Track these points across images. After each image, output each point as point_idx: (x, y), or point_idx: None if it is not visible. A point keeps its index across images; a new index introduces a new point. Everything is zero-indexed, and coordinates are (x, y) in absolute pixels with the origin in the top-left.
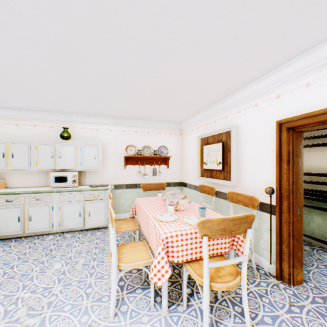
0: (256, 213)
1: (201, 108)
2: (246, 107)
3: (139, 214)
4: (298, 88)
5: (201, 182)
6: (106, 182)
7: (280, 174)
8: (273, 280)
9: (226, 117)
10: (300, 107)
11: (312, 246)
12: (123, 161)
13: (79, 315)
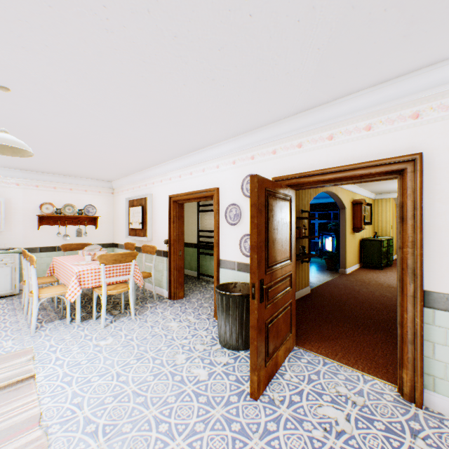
0: (162, 259)
1: (127, 173)
2: (157, 181)
3: (59, 270)
4: (177, 177)
5: (130, 241)
6: (11, 246)
7: (171, 230)
8: (166, 300)
9: (147, 185)
10: (178, 189)
11: (209, 282)
12: (37, 221)
13: (1, 338)
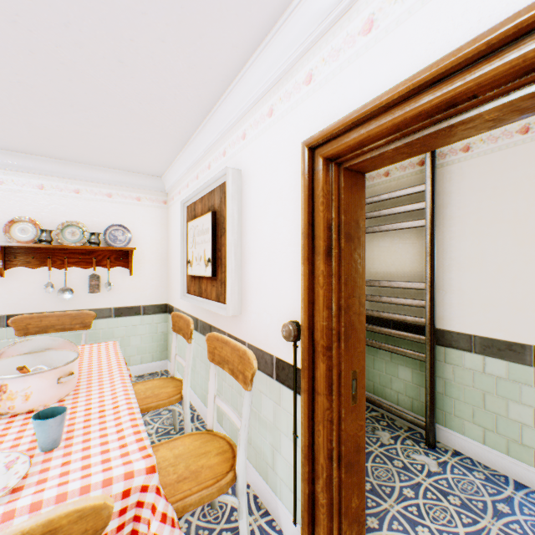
0: (271, 386)
1: (179, 132)
2: (255, 121)
3: None
4: (348, 42)
5: (191, 305)
6: None
7: (313, 287)
8: None
9: (225, 153)
10: (353, 94)
11: (397, 430)
12: None
13: None
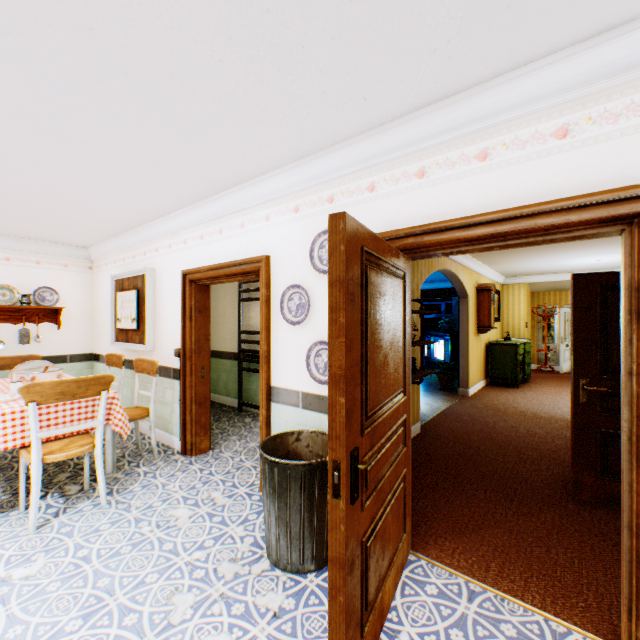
0: (171, 383)
1: (112, 232)
2: (163, 246)
3: None
4: (197, 238)
5: (119, 351)
6: None
7: (186, 332)
8: (177, 456)
9: (146, 254)
10: (198, 259)
11: (257, 417)
12: None
13: None
